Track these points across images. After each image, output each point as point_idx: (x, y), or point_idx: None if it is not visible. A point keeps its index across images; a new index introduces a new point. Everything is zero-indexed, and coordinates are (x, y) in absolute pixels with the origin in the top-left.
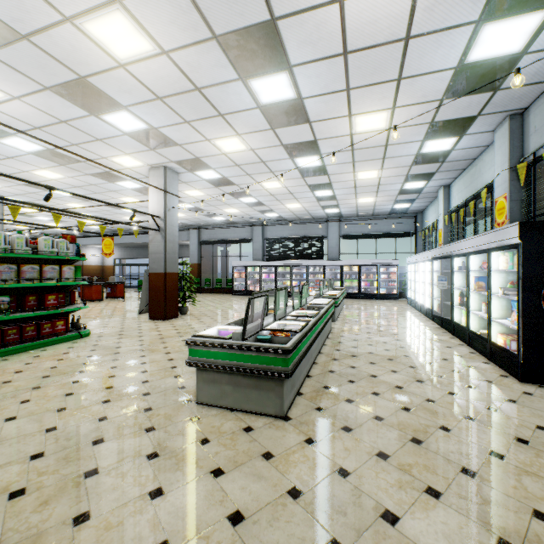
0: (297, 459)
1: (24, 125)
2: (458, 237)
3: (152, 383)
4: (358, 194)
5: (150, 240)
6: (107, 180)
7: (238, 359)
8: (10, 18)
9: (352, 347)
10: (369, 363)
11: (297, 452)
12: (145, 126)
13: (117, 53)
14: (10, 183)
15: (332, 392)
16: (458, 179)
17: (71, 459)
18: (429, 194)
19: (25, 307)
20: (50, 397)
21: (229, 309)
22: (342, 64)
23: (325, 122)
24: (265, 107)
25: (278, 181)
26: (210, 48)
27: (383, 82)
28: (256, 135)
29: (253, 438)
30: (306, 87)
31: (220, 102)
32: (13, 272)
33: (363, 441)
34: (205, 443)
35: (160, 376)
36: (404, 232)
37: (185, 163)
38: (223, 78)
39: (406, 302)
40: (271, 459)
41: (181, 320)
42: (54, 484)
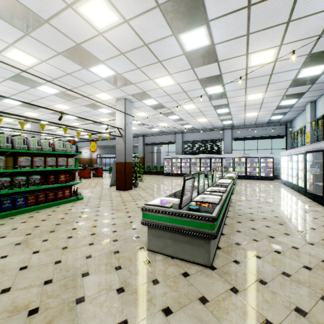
0: (228, 306)
1: (48, 78)
2: (322, 137)
3: (118, 233)
4: (246, 110)
5: (116, 142)
6: (93, 108)
7: (176, 222)
8: (38, 9)
9: (249, 213)
10: (265, 226)
11: (226, 299)
12: (114, 73)
13: (98, 26)
14: (43, 112)
15: (243, 248)
16: (323, 96)
17: (68, 287)
18: (298, 108)
19: (48, 181)
20: (59, 238)
21: (162, 185)
22: (245, 14)
23: (228, 61)
24: (188, 53)
25: (193, 104)
26: (154, 14)
27: (275, 26)
28: (181, 74)
29: (190, 282)
30: (217, 35)
31: (159, 52)
32: (42, 161)
33: (279, 295)
34: (155, 283)
35: (123, 228)
36: (277, 135)
37: (137, 95)
38: (162, 35)
39: (280, 182)
40: (206, 304)
41: (134, 191)
42: (56, 306)
